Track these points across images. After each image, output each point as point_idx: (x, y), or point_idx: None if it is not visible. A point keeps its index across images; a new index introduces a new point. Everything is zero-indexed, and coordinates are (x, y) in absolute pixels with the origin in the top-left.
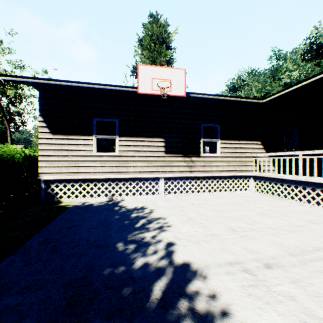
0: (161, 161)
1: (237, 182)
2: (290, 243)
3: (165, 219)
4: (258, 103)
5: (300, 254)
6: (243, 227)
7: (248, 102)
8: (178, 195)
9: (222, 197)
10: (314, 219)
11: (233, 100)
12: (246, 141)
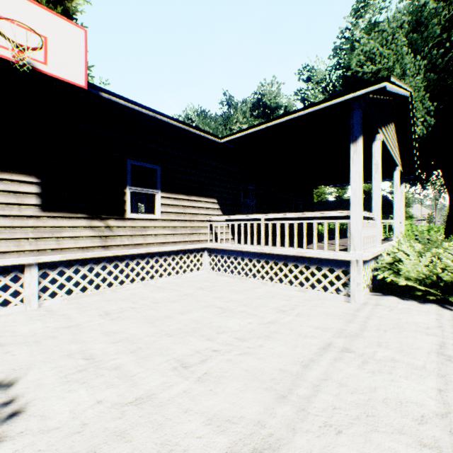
0: (29, 228)
1: (187, 257)
2: (273, 365)
3: (14, 385)
4: (215, 143)
5: (292, 389)
6: (201, 350)
7: (202, 137)
8: (77, 296)
9: (165, 286)
10: (283, 305)
11: (182, 128)
12: (199, 197)
